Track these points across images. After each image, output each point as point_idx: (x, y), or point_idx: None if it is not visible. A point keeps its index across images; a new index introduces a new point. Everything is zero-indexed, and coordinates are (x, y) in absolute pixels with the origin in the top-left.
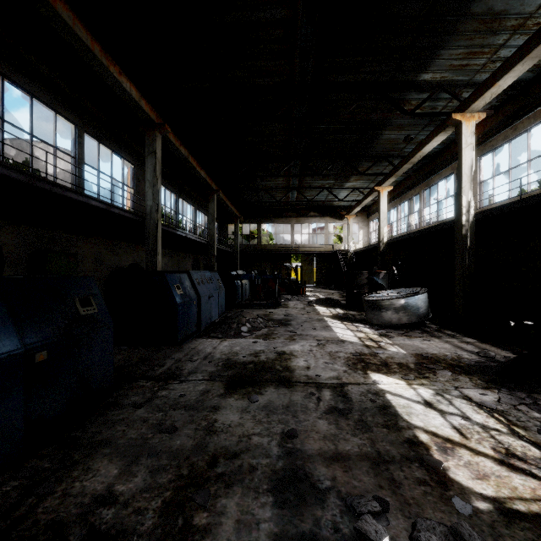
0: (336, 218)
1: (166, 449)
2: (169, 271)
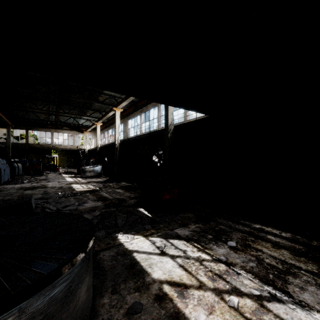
0: (79, 132)
1: (12, 195)
2: None
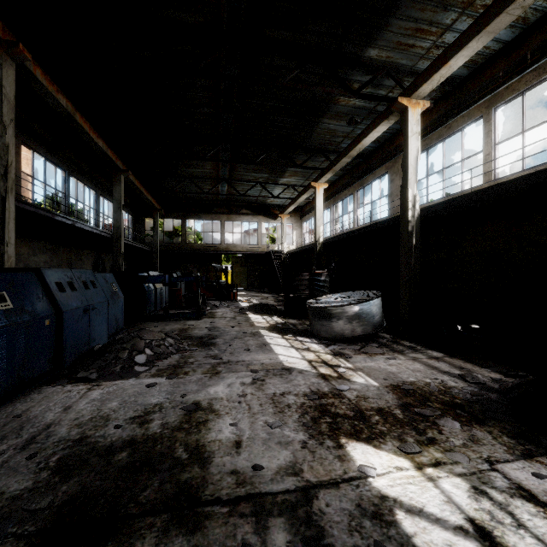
0: (269, 217)
1: None
2: None
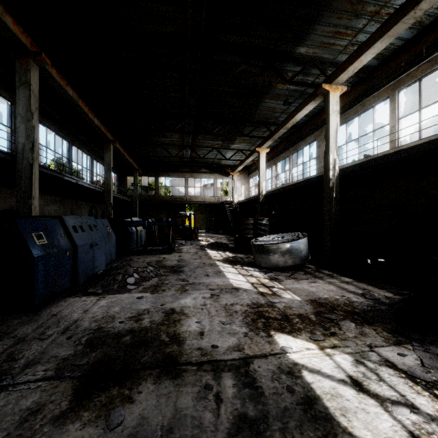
0: (223, 175)
1: None
2: (35, 217)
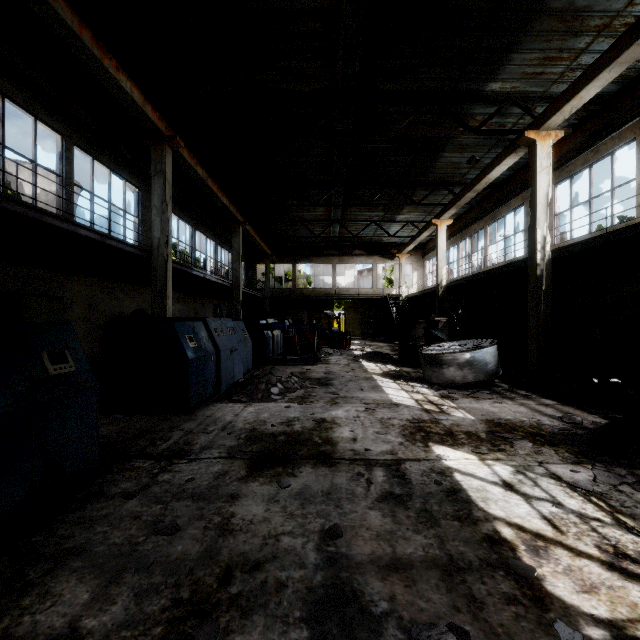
0: (385, 257)
1: (161, 559)
2: (180, 319)
